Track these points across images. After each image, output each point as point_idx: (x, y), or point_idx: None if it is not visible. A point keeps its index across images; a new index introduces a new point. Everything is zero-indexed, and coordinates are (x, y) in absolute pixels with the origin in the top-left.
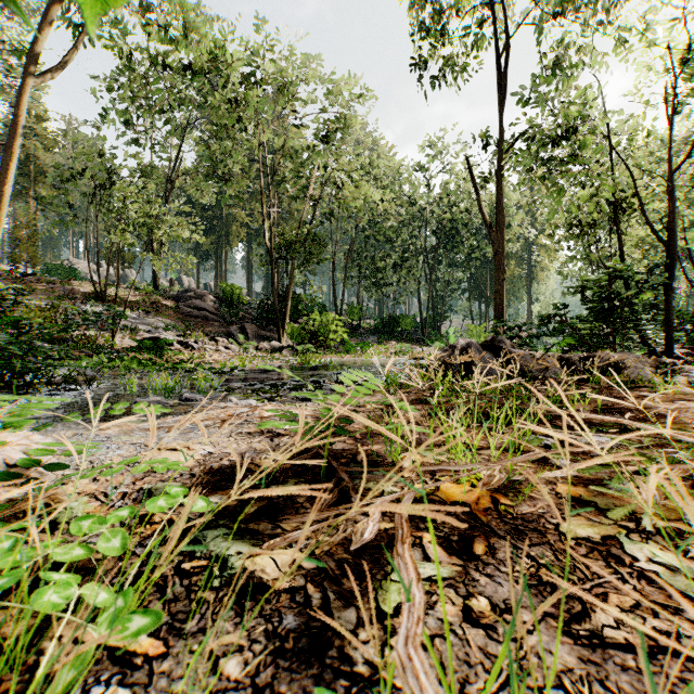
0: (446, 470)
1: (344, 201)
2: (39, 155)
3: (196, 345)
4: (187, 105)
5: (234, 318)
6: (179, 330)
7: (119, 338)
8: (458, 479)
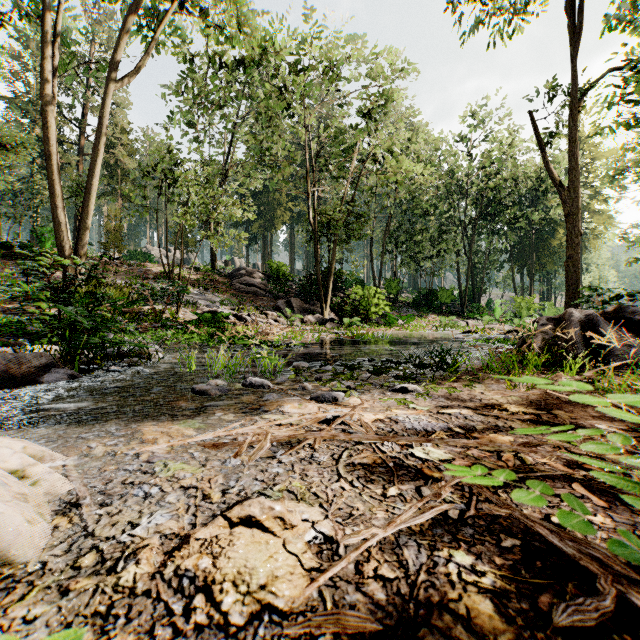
0: None
1: (384, 176)
2: (124, 160)
3: (249, 318)
4: (239, 98)
5: (281, 293)
6: (233, 304)
7: (183, 312)
8: None
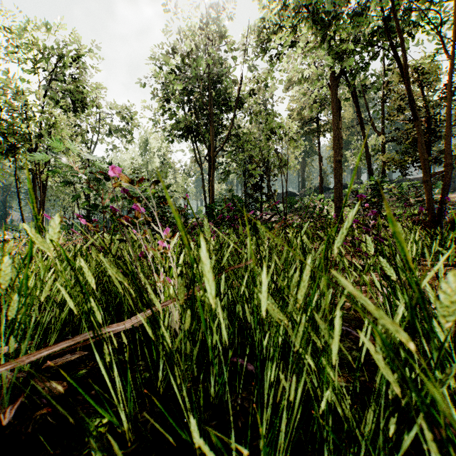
0: None
1: None
2: None
3: None
4: None
5: None
6: None
7: None
8: None
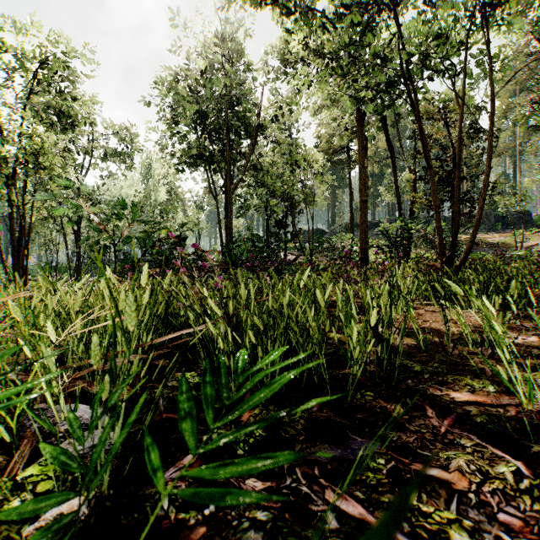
0: None
1: None
2: None
3: None
4: None
5: None
6: None
7: None
8: None
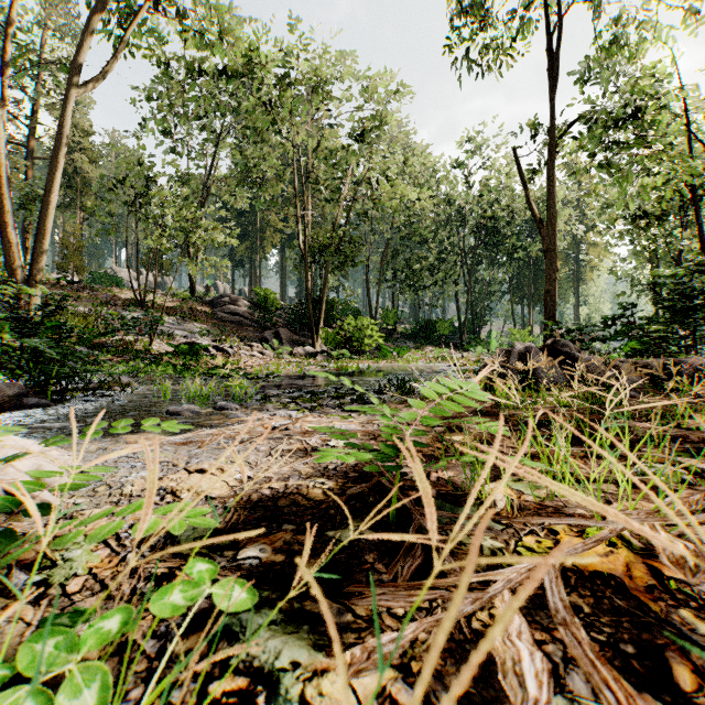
0: (555, 513)
1: (379, 201)
2: (85, 168)
3: (231, 350)
4: (222, 110)
5: (268, 323)
6: (214, 335)
7: (157, 344)
8: (583, 532)
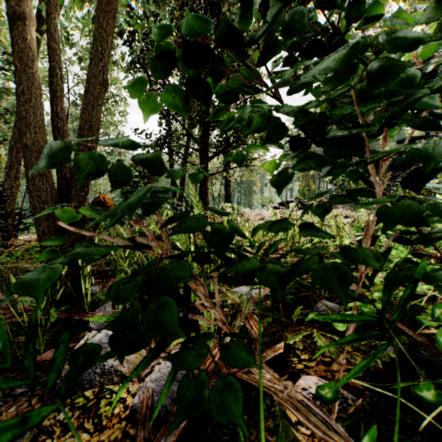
0: None
1: None
2: None
3: None
4: None
5: None
6: None
7: None
8: None
